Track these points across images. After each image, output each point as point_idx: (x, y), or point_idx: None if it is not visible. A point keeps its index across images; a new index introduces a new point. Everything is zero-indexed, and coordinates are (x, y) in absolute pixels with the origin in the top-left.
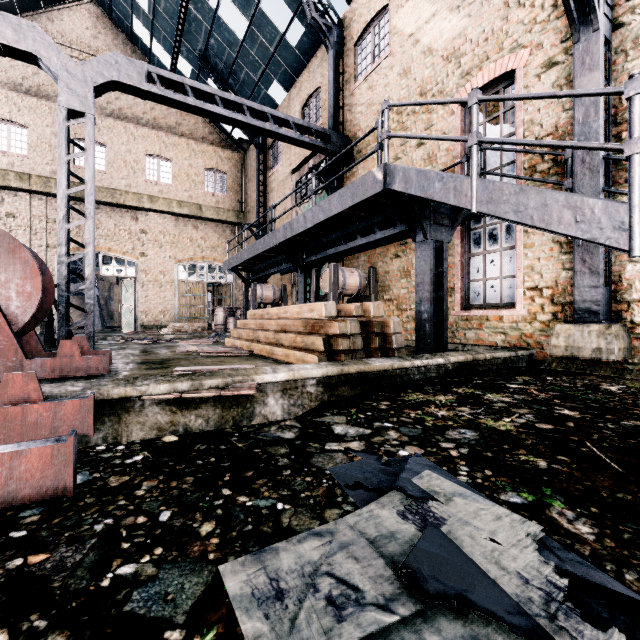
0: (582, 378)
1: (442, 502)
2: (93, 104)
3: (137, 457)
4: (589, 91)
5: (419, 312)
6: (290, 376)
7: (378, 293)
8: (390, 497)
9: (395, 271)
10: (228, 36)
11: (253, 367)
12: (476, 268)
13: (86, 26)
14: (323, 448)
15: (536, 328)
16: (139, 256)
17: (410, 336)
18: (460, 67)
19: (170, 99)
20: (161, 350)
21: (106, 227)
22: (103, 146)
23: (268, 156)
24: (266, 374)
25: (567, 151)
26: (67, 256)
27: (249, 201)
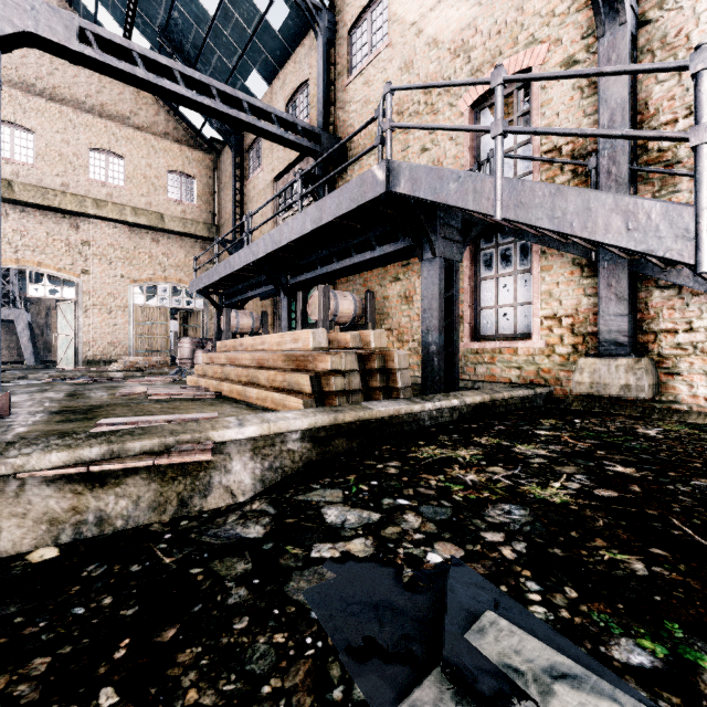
0: (612, 420)
1: (536, 701)
2: None
3: None
4: (645, 66)
5: (426, 343)
6: (264, 430)
7: (376, 322)
8: (434, 688)
9: (395, 296)
10: (196, 10)
11: (215, 416)
12: (487, 294)
13: None
14: (308, 556)
15: (555, 362)
16: (80, 274)
17: (412, 372)
18: (469, 62)
19: (112, 67)
20: (97, 392)
21: (35, 235)
22: (30, 132)
23: (246, 160)
24: (228, 429)
25: (591, 160)
26: None
27: (223, 212)
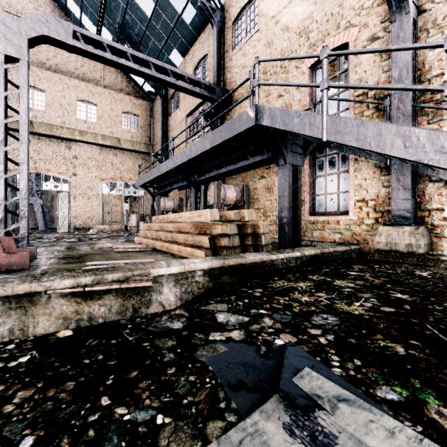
0: (399, 266)
1: (328, 410)
2: (27, 52)
3: (23, 358)
4: (416, 45)
5: (280, 217)
6: (181, 269)
7: (249, 204)
8: (274, 403)
9: (262, 188)
10: (139, 14)
11: (152, 261)
12: (320, 186)
13: (29, 0)
14: (207, 339)
15: (363, 229)
16: (72, 175)
17: (272, 235)
18: (309, 40)
19: (91, 53)
20: (83, 247)
21: (45, 153)
22: (43, 92)
23: (169, 104)
24: (161, 268)
25: (386, 101)
26: (5, 172)
27: (156, 137)
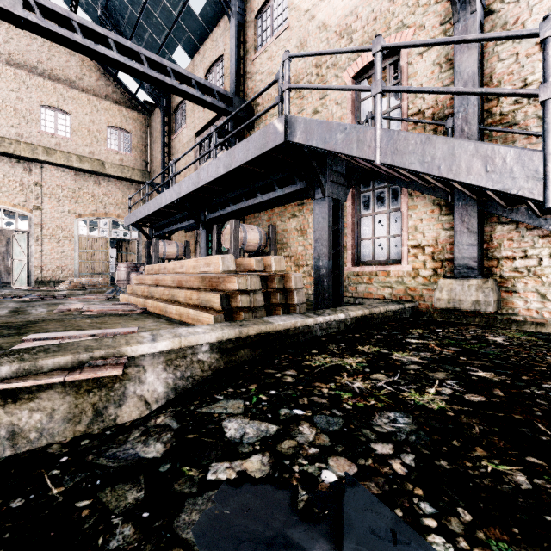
0: (466, 329)
1: None
2: None
3: None
4: (501, 34)
5: (317, 267)
6: (175, 344)
7: (277, 250)
8: None
9: (293, 230)
10: None
11: (135, 331)
12: (366, 228)
13: None
14: (204, 479)
15: (419, 282)
16: (33, 209)
17: (306, 290)
18: (352, 42)
19: (53, 32)
20: (38, 309)
21: None
22: None
23: (173, 119)
24: (141, 344)
25: (448, 121)
26: None
27: (154, 161)
